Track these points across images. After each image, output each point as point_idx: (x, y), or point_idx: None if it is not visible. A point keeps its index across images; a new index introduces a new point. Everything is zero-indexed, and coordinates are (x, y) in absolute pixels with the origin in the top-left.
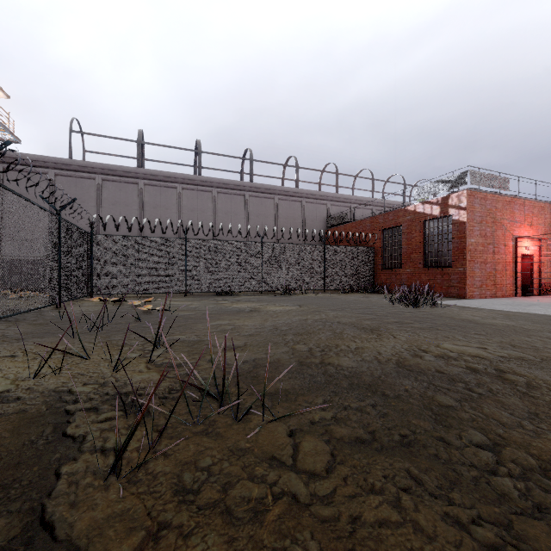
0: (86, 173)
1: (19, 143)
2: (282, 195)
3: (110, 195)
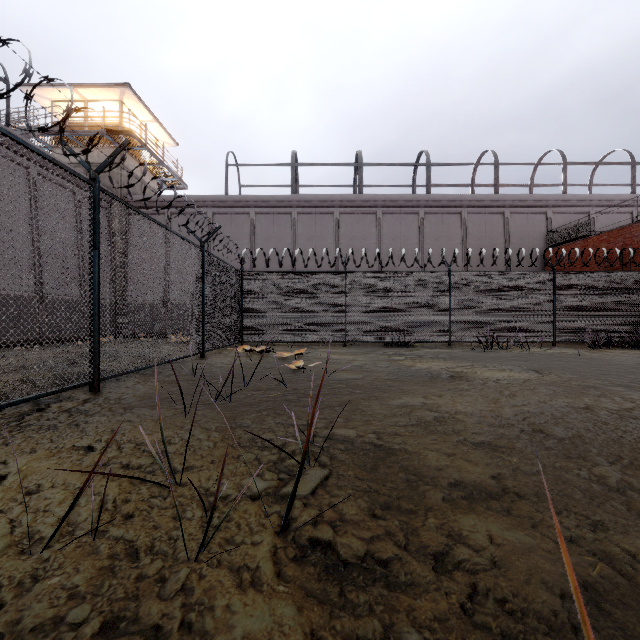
0: (240, 208)
1: (186, 188)
2: (473, 206)
3: (263, 229)
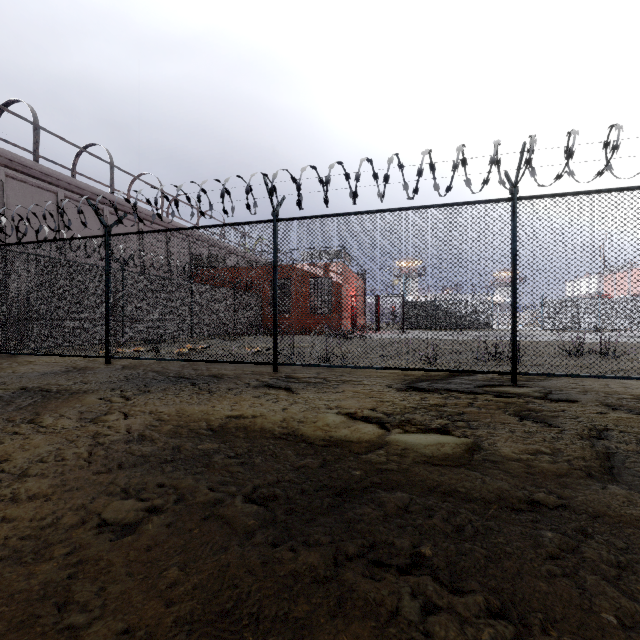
0: None
1: None
2: (148, 220)
3: None
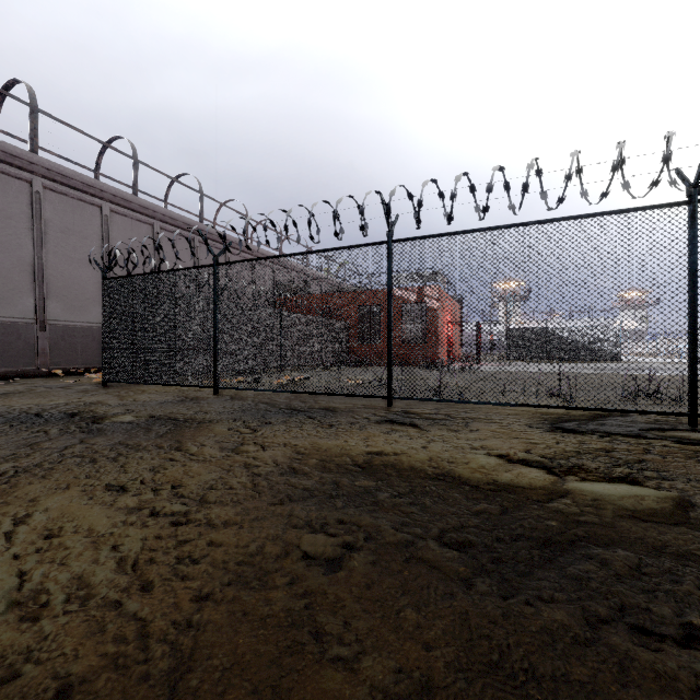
0: None
1: None
2: (234, 248)
3: None
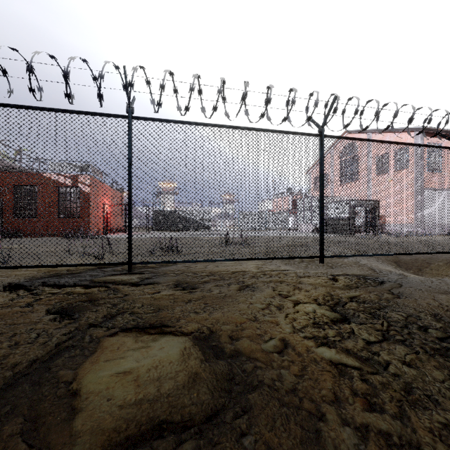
0: None
1: None
2: None
3: None
